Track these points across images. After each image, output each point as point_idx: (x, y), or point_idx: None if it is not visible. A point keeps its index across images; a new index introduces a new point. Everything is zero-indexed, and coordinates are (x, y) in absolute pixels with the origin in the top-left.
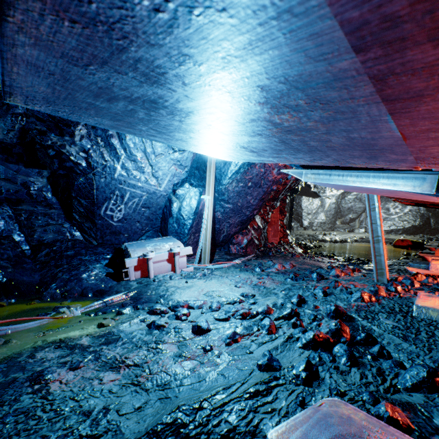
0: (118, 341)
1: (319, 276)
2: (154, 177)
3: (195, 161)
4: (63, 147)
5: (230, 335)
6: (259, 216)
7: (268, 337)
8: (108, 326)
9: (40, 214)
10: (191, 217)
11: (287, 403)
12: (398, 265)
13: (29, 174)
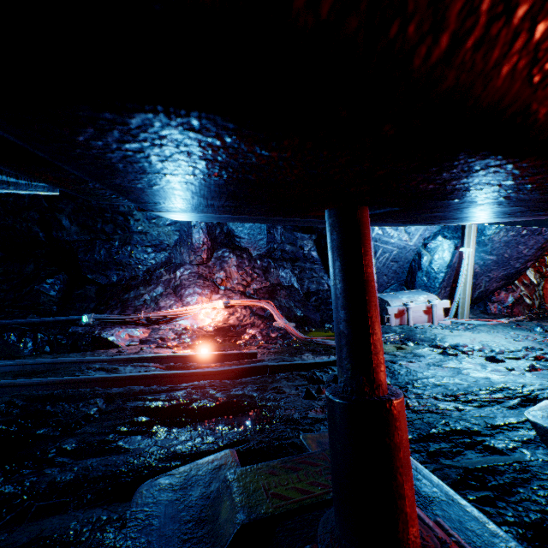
0: (424, 357)
1: None
2: (406, 233)
3: None
4: None
5: (528, 365)
6: (531, 269)
7: None
8: (406, 349)
9: (308, 269)
10: (443, 270)
11: None
12: None
13: (304, 239)
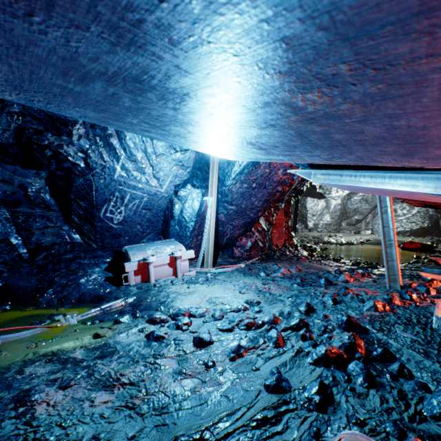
0: (114, 355)
1: (328, 281)
2: (155, 178)
3: (198, 161)
4: (60, 147)
5: (234, 349)
6: (263, 218)
7: (275, 351)
8: (104, 337)
9: (38, 216)
10: (194, 219)
11: (299, 434)
12: (409, 270)
13: (26, 175)
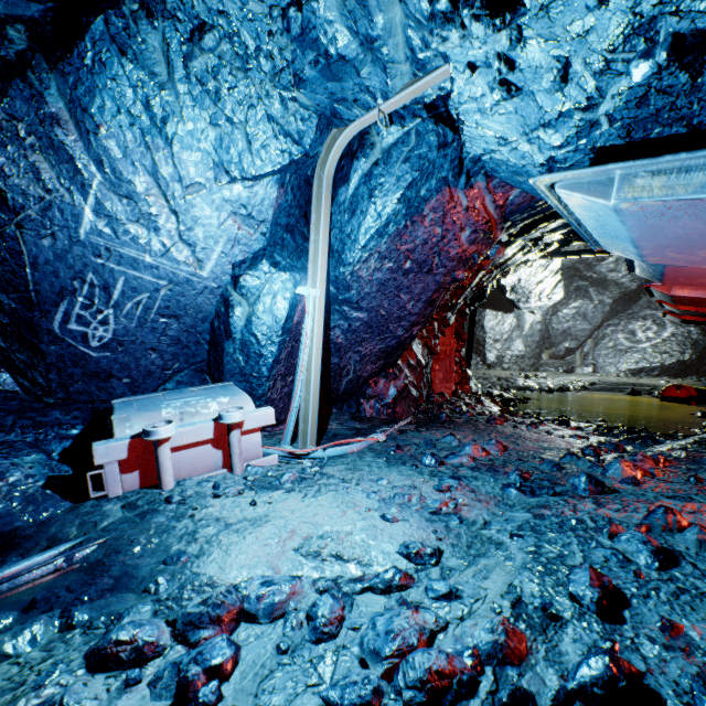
0: None
1: (597, 483)
2: (185, 243)
3: (284, 210)
4: None
5: None
6: (419, 340)
7: None
8: None
9: None
10: (276, 338)
11: None
12: None
13: None
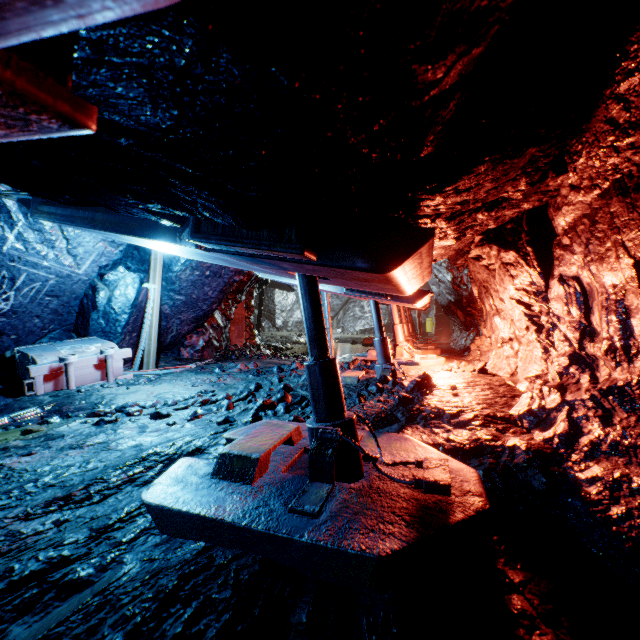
0: (65, 437)
1: (280, 369)
2: (71, 255)
3: None
4: None
5: (192, 414)
6: (220, 312)
7: (227, 412)
8: (39, 432)
9: None
10: (128, 310)
11: None
12: (350, 357)
13: None
